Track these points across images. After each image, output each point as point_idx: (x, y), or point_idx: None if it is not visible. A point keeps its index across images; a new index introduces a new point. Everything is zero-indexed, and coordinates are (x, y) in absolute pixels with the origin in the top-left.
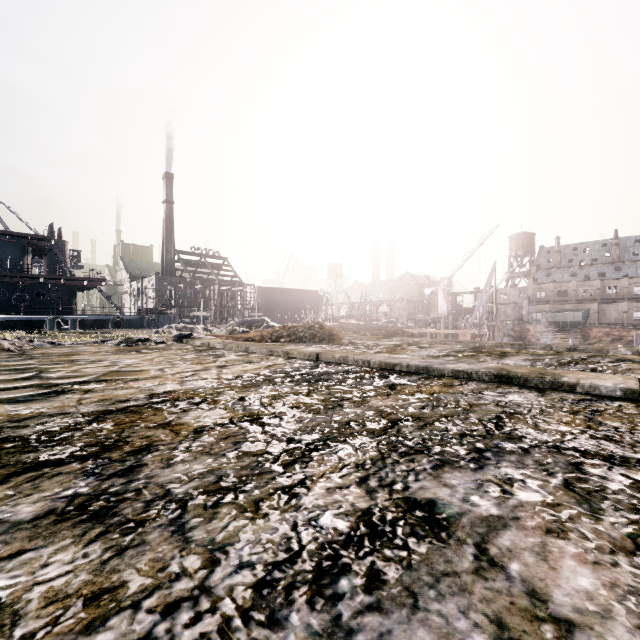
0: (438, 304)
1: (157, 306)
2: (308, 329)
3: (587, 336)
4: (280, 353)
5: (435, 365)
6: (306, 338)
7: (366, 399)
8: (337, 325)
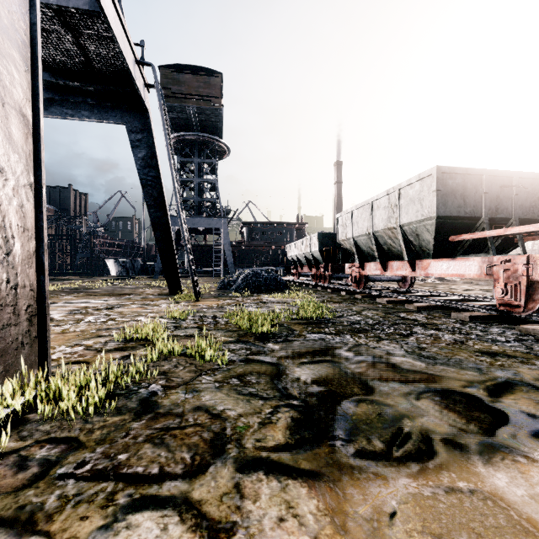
0: None
1: None
2: None
3: None
4: None
5: None
6: None
7: None
8: None
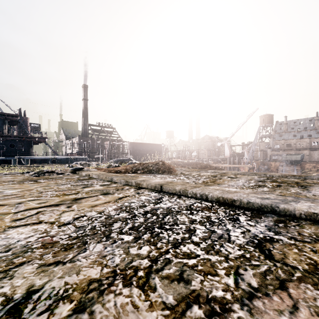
0: (225, 151)
1: (76, 152)
2: (155, 165)
3: (303, 168)
4: (133, 183)
5: (281, 204)
6: (154, 170)
7: (258, 311)
8: (172, 162)
